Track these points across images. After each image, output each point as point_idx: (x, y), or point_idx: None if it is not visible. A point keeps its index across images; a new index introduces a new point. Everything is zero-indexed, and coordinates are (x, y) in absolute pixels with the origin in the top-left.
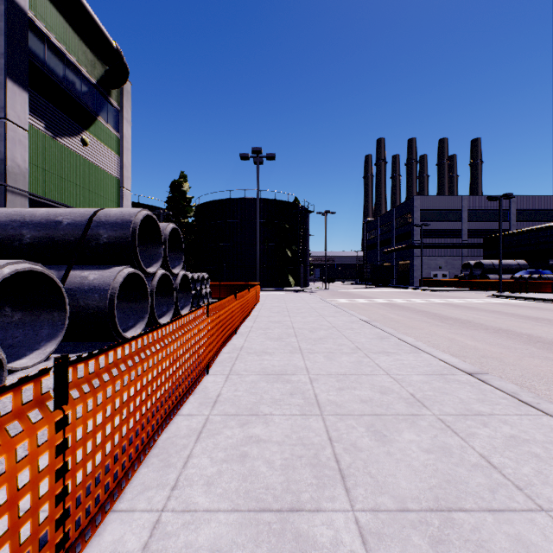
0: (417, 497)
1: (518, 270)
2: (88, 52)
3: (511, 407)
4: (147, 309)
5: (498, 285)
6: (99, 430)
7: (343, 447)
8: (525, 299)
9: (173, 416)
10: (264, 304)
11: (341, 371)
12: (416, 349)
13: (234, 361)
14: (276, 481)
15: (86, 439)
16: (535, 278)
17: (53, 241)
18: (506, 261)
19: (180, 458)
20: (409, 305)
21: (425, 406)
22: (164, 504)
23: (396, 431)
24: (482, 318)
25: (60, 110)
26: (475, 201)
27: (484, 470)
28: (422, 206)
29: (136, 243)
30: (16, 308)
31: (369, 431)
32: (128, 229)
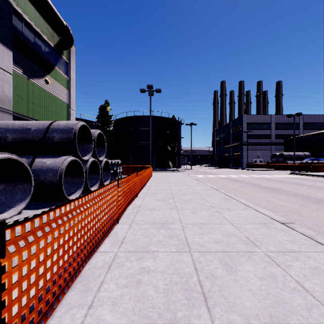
0: (257, 314)
1: (304, 158)
2: (49, 28)
3: (311, 246)
4: (83, 182)
5: (293, 167)
6: (33, 272)
7: (205, 275)
8: (309, 175)
9: (93, 252)
10: (154, 178)
11: (202, 222)
12: (247, 207)
13: (135, 215)
14: (160, 302)
15: (21, 281)
16: (315, 163)
17: (25, 140)
18: (297, 153)
19: (96, 284)
20: (240, 179)
21: (256, 245)
22: (82, 320)
23: (239, 264)
24: (285, 187)
25: (32, 62)
26: (279, 117)
27: (300, 293)
28: (247, 121)
29: (76, 141)
30: (1, 182)
31: (221, 264)
32: (71, 133)
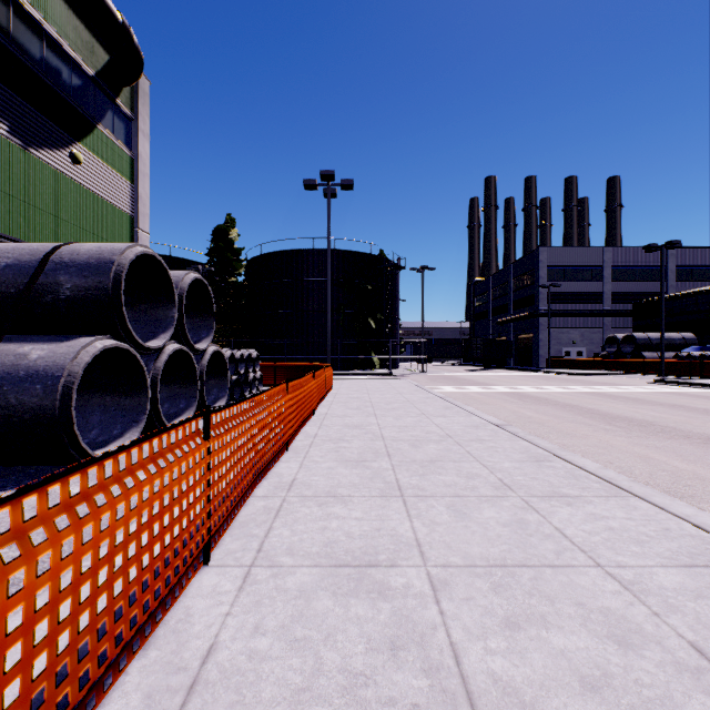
0: None
1: (682, 347)
2: (82, 28)
3: None
4: (145, 407)
5: (660, 367)
6: None
7: None
8: (705, 386)
9: None
10: (338, 395)
11: (494, 555)
12: (613, 487)
13: (271, 521)
14: None
15: None
16: (709, 357)
17: None
18: (667, 334)
19: None
20: (545, 395)
21: None
22: None
23: None
24: (666, 417)
25: (36, 108)
26: (621, 254)
27: None
28: (549, 261)
29: (120, 298)
30: None
31: None
32: (106, 274)
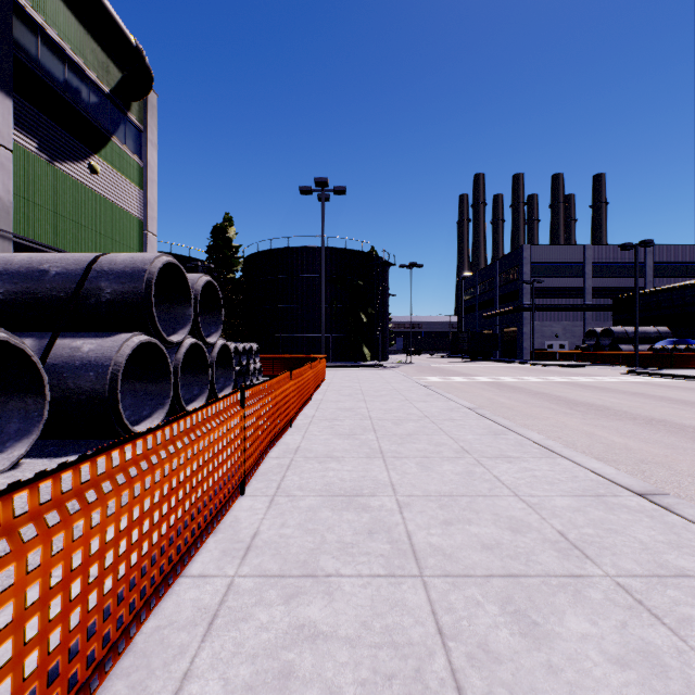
0: None
1: (657, 340)
2: (99, 51)
3: None
4: (169, 392)
5: (634, 359)
6: None
7: (466, 651)
8: (672, 377)
9: (173, 579)
10: (331, 384)
11: (445, 490)
12: (548, 452)
13: (285, 472)
14: None
15: None
16: (681, 350)
17: (35, 298)
18: (643, 327)
19: (168, 680)
20: (521, 385)
21: (589, 557)
22: None
23: (552, 613)
24: (623, 403)
25: (60, 125)
26: (601, 251)
27: None
28: (533, 258)
29: (151, 300)
30: None
31: (506, 613)
32: (140, 281)
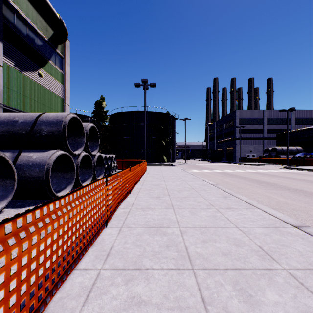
0: None
1: (297, 153)
2: (43, 21)
3: None
4: (74, 177)
5: (286, 161)
6: None
7: (216, 311)
8: (304, 170)
9: (70, 271)
10: (149, 173)
11: (203, 224)
12: (250, 205)
13: (127, 215)
14: None
15: None
16: (308, 157)
17: (11, 133)
18: (290, 147)
19: None
20: (235, 173)
21: (274, 259)
22: None
23: (259, 290)
24: (283, 182)
25: (25, 55)
26: (271, 113)
27: None
28: (240, 116)
29: (65, 134)
30: None
31: (236, 290)
32: (60, 125)
